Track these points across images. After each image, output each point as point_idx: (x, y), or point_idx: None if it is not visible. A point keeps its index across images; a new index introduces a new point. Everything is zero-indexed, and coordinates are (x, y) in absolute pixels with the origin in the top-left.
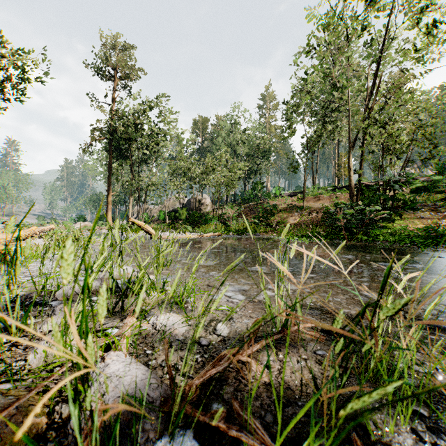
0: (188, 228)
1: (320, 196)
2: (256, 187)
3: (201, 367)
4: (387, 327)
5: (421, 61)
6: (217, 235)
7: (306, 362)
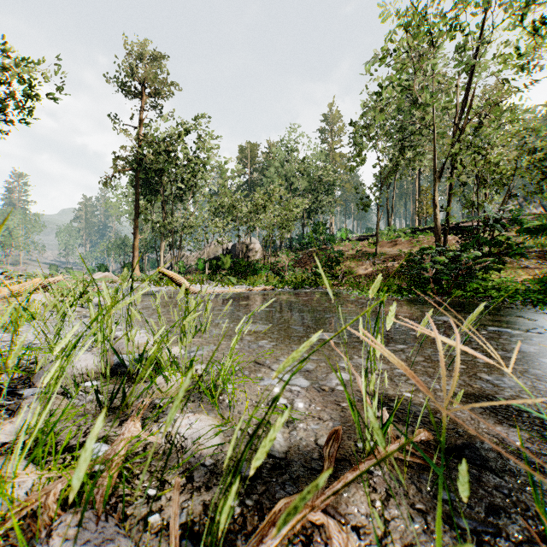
0: (232, 280)
1: (398, 240)
2: (317, 229)
3: (239, 530)
4: (542, 442)
5: (526, 70)
6: (268, 289)
7: (427, 520)
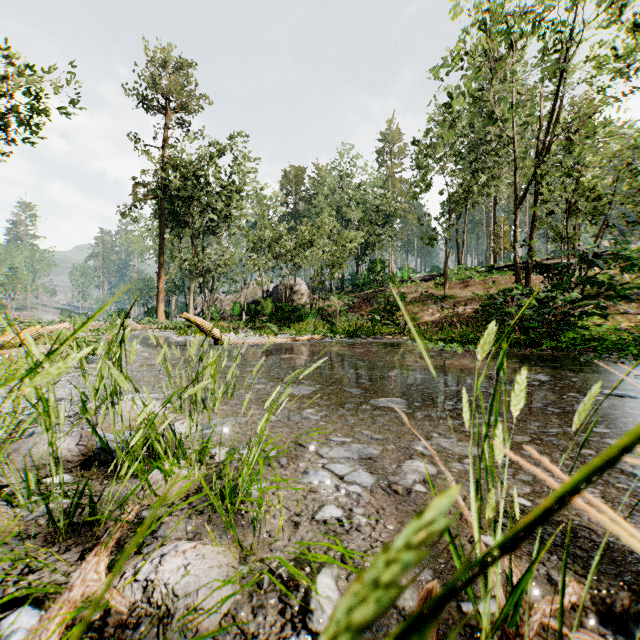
0: (273, 328)
1: (470, 281)
2: (373, 267)
3: None
4: None
5: (626, 75)
6: (316, 339)
7: None
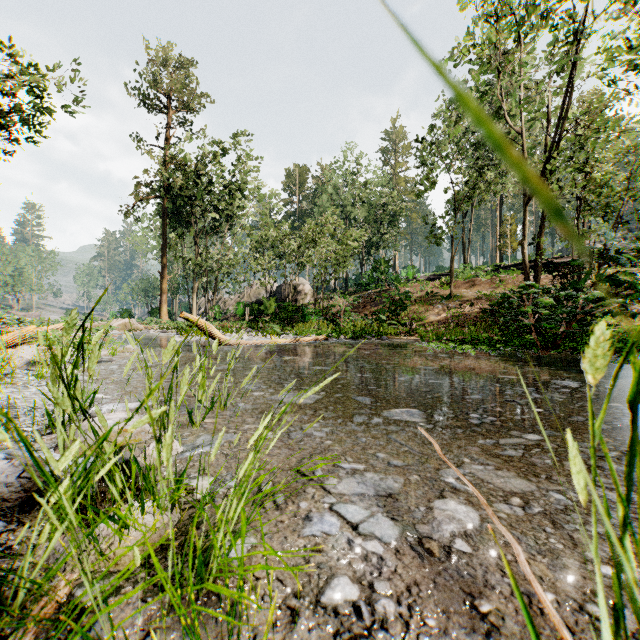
0: (275, 329)
1: (476, 280)
2: (378, 266)
3: None
4: None
5: (639, 67)
6: (320, 340)
7: None
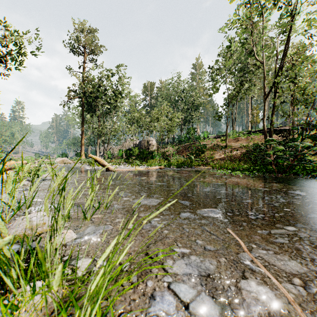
0: (137, 162)
1: (239, 138)
2: (189, 131)
3: None
4: None
5: None
6: (160, 168)
7: None
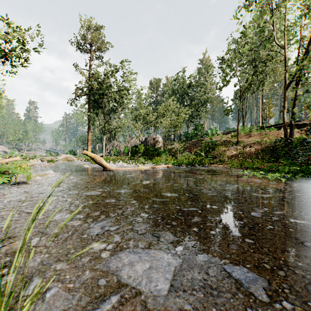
0: (141, 160)
1: (251, 134)
2: (196, 127)
3: None
4: None
5: None
6: (167, 167)
7: None
